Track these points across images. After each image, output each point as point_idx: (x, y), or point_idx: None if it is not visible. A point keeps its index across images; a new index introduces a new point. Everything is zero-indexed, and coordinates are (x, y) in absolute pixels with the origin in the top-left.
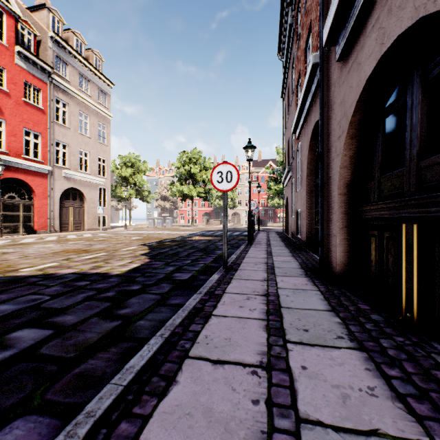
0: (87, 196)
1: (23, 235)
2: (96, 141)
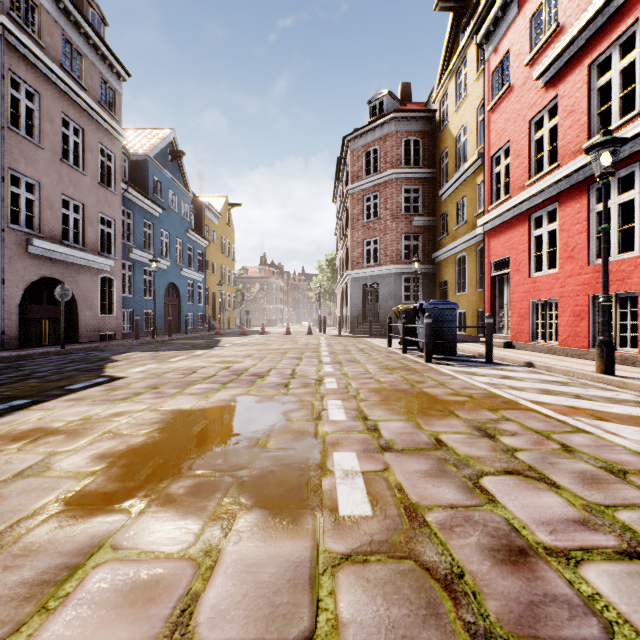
0: None
1: None
2: None
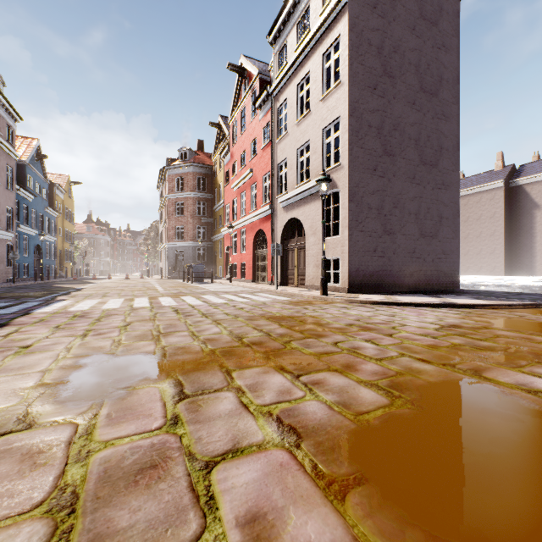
0: (307, 225)
1: (258, 284)
2: (319, 104)
